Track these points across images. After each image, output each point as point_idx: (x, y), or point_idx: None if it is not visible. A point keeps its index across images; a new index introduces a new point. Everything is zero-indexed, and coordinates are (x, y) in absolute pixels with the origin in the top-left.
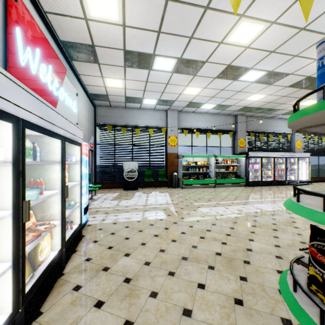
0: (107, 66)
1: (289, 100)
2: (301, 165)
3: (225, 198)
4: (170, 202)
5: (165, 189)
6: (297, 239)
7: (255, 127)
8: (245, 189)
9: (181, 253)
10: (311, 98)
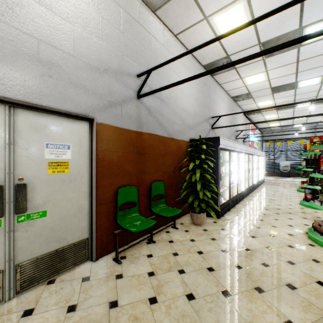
0: (270, 122)
1: None
2: None
3: None
4: None
5: None
6: None
7: None
8: None
9: (296, 186)
10: None
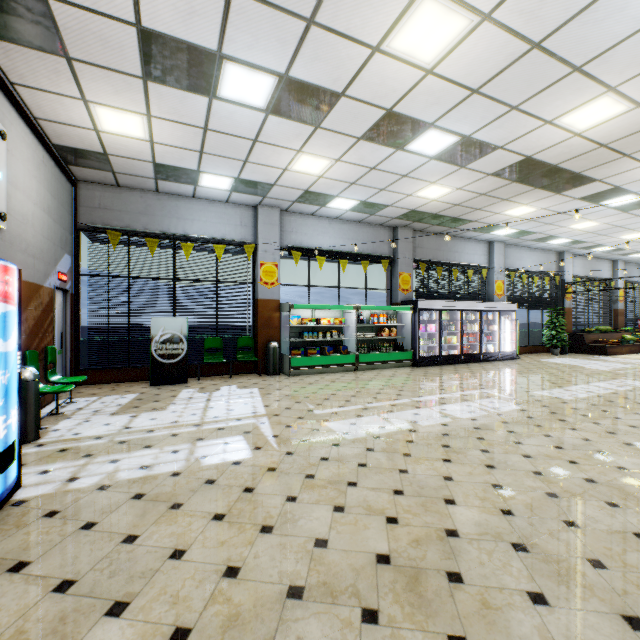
0: (94, 69)
1: (489, 203)
2: (505, 325)
3: (378, 395)
4: (263, 412)
5: (253, 378)
6: (538, 487)
7: (429, 253)
8: (412, 373)
9: (286, 572)
10: (524, 202)
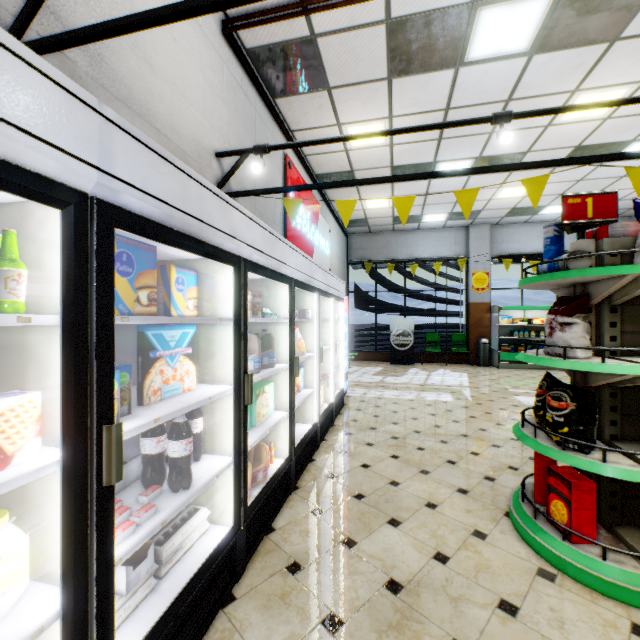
0: (368, 187)
1: None
2: None
3: None
4: (466, 385)
5: (464, 367)
6: None
7: None
8: None
9: (461, 431)
10: None
